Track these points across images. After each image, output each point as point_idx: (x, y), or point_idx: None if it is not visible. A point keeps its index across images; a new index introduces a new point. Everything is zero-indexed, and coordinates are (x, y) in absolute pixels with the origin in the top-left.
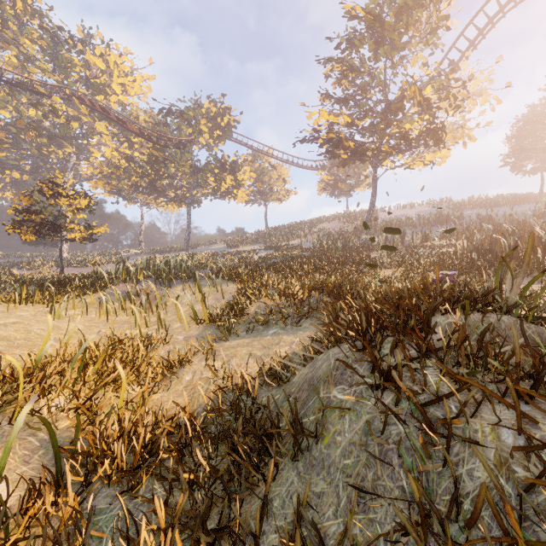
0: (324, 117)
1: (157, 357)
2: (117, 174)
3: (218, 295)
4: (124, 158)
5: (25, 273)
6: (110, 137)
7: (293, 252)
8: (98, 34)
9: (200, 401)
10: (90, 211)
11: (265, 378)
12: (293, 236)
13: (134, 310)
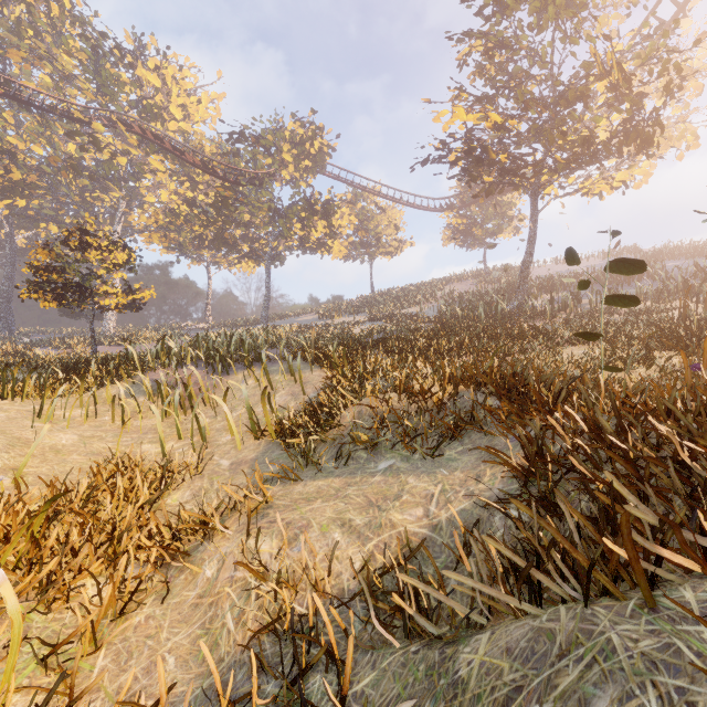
0: (460, 117)
1: (174, 505)
2: (177, 224)
3: (297, 387)
4: (185, 202)
5: (50, 353)
6: (167, 176)
7: (411, 323)
8: (151, 40)
9: (220, 647)
10: (131, 268)
11: (373, 618)
12: (408, 302)
13: (167, 411)
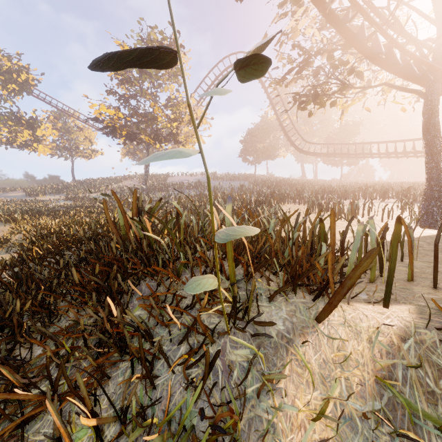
0: (103, 109)
1: None
2: None
3: None
4: None
5: None
6: None
7: (87, 202)
8: None
9: None
10: None
11: None
12: (95, 190)
13: None
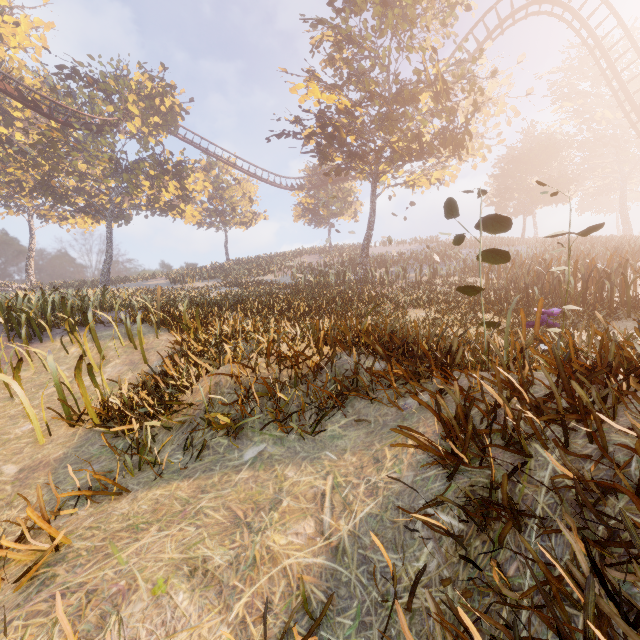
0: (315, 94)
1: None
2: None
3: (137, 355)
4: None
5: None
6: None
7: (267, 288)
8: None
9: None
10: None
11: None
12: (263, 271)
13: None
